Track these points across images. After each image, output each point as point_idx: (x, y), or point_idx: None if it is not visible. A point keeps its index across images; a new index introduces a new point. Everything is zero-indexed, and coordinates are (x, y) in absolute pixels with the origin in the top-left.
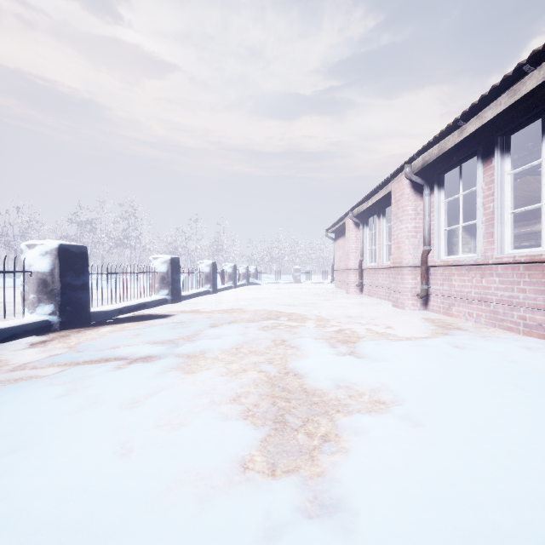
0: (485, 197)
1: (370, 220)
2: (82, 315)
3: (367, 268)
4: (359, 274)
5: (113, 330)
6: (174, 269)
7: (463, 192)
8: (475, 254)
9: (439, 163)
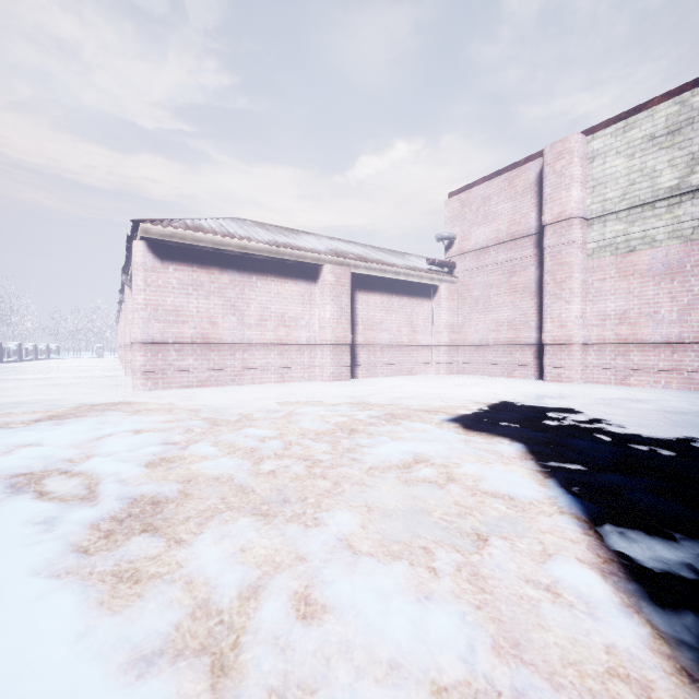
0: None
1: None
2: None
3: None
4: None
5: None
6: (0, 348)
7: None
8: None
9: None
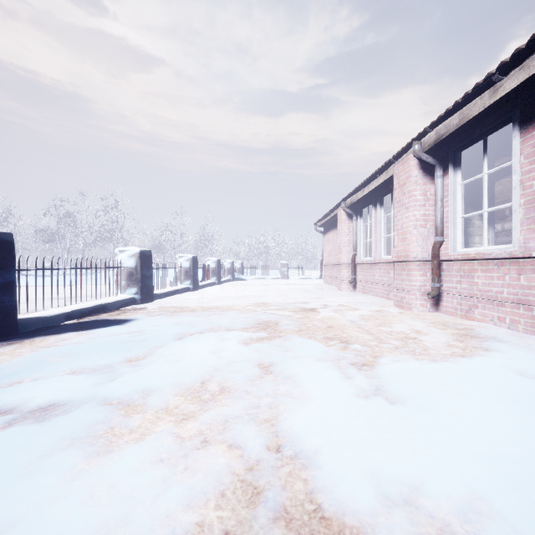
0: (525, 174)
1: (364, 210)
2: (2, 325)
3: (361, 263)
4: (352, 269)
5: (39, 347)
6: (144, 264)
7: (489, 171)
8: (508, 245)
9: (455, 139)
